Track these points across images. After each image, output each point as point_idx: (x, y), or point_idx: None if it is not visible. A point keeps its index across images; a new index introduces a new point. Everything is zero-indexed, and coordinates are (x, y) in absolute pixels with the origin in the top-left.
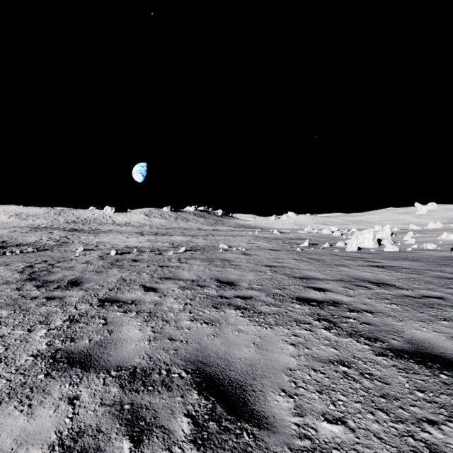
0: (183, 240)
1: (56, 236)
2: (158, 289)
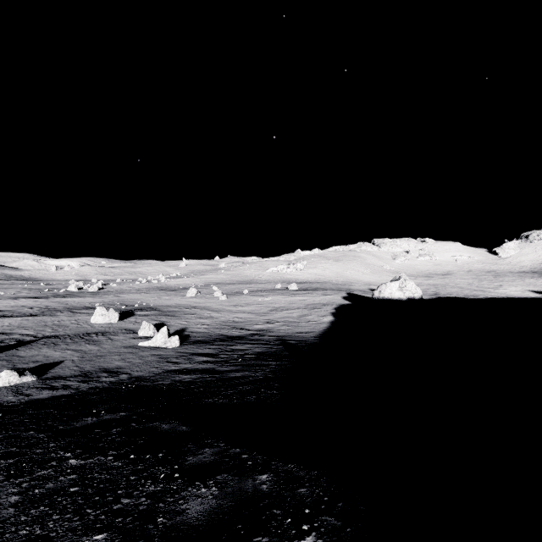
0: None
1: None
2: None
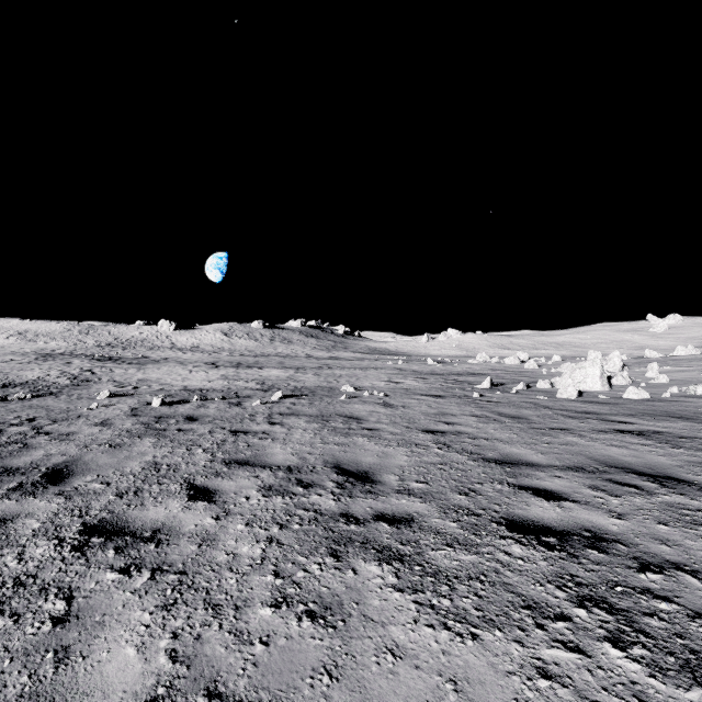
0: (281, 376)
1: (74, 370)
2: (217, 492)
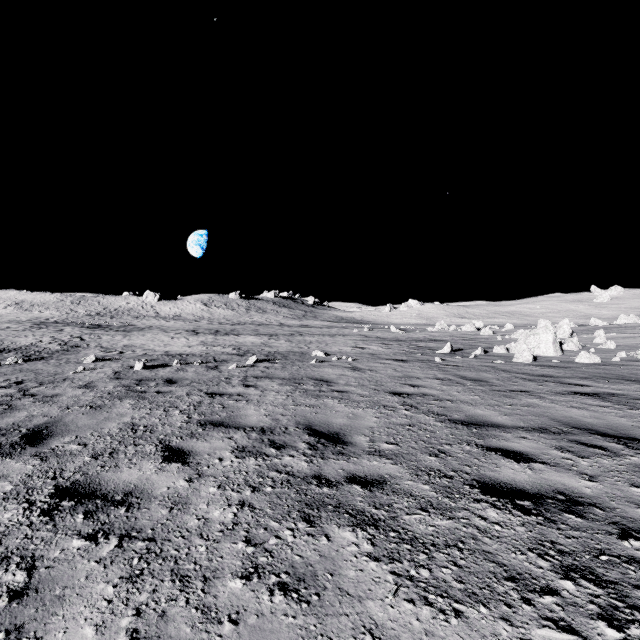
0: (256, 342)
1: (65, 336)
2: (191, 454)
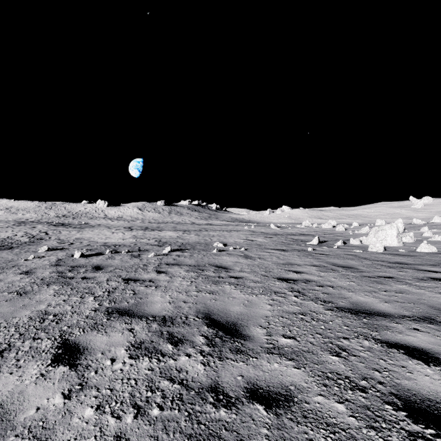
0: (173, 236)
1: (35, 231)
2: (84, 352)
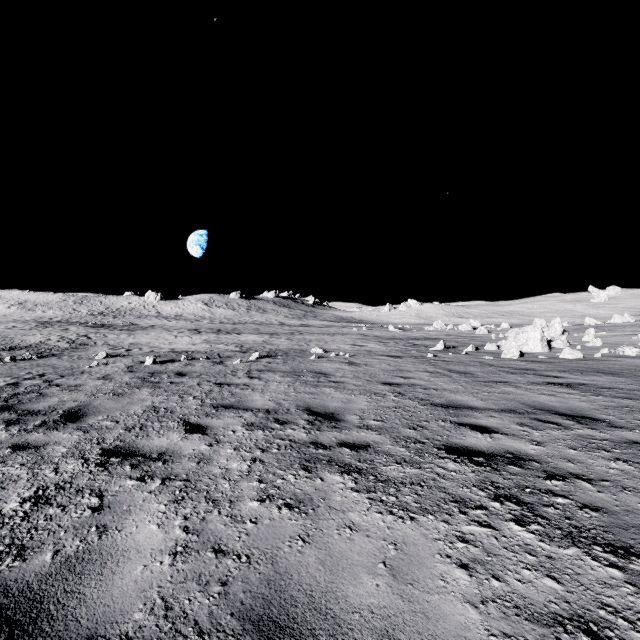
0: (257, 340)
1: (71, 335)
2: (208, 428)
